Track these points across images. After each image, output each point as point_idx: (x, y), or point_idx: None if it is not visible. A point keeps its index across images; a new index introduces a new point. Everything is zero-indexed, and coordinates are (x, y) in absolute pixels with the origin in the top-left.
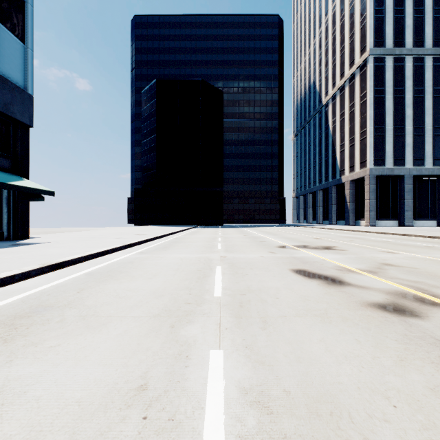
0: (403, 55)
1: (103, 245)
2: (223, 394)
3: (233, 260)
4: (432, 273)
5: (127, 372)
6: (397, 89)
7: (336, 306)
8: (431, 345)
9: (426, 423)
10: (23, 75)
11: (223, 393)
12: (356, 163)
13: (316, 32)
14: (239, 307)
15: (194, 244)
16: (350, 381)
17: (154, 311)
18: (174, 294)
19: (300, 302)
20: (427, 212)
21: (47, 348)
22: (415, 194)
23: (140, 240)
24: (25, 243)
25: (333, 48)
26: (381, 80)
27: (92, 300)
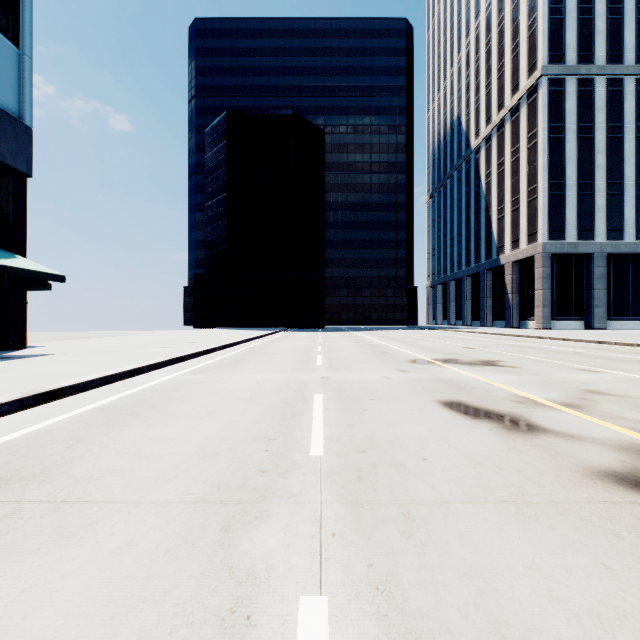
0: (592, 75)
1: (137, 359)
2: None
3: (341, 384)
4: None
5: None
6: (582, 126)
7: (536, 479)
8: None
9: None
10: (17, 96)
11: None
12: (522, 235)
13: (462, 43)
14: (356, 481)
15: (281, 357)
16: None
17: (196, 489)
18: (239, 451)
19: (468, 468)
20: (628, 308)
21: None
22: (609, 282)
23: (197, 350)
24: (16, 356)
25: (487, 66)
26: (560, 112)
27: (88, 463)
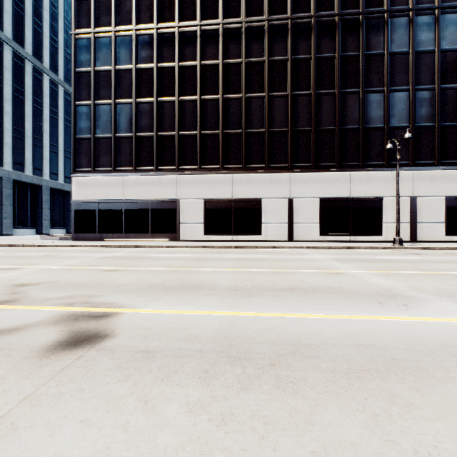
0: (2, 39)
1: None
2: None
3: None
4: (75, 283)
5: None
6: None
7: (0, 387)
8: (145, 361)
9: (226, 456)
10: None
11: None
12: None
13: None
14: None
15: None
16: None
17: None
18: None
19: None
20: (28, 220)
21: None
22: (15, 201)
23: None
24: None
25: None
26: None
27: None
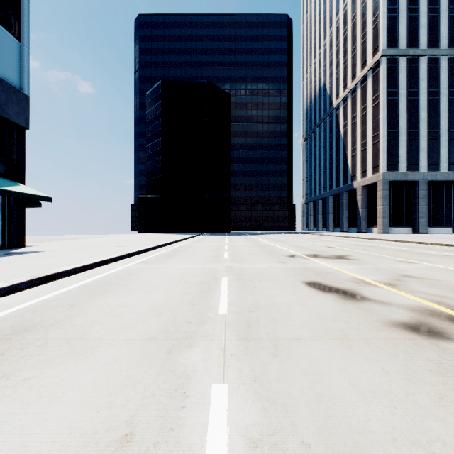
0: (418, 55)
1: (102, 254)
2: (227, 449)
3: (240, 271)
4: None
5: (110, 415)
6: (410, 91)
7: (356, 326)
8: None
9: None
10: (19, 74)
11: (226, 447)
12: (368, 168)
13: (327, 32)
14: (247, 327)
15: (199, 253)
16: (382, 429)
17: (150, 332)
18: (175, 311)
19: (315, 320)
20: (443, 218)
21: (19, 382)
22: (430, 201)
23: (142, 248)
24: (19, 252)
25: (344, 49)
26: (395, 81)
27: (82, 318)
